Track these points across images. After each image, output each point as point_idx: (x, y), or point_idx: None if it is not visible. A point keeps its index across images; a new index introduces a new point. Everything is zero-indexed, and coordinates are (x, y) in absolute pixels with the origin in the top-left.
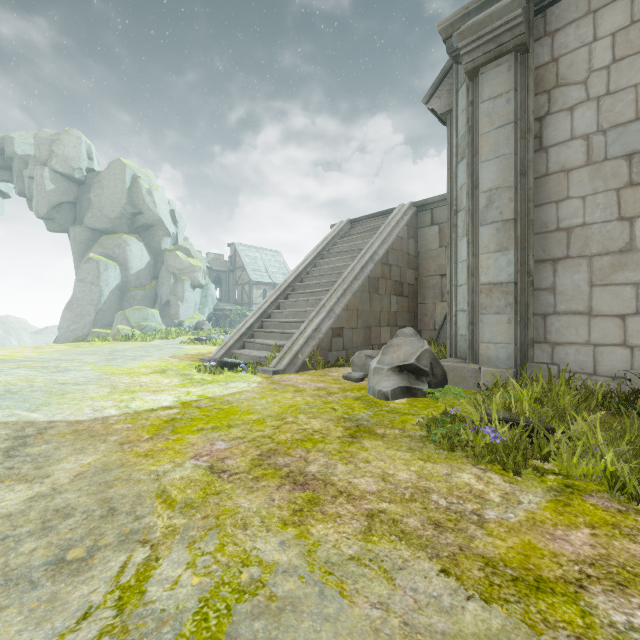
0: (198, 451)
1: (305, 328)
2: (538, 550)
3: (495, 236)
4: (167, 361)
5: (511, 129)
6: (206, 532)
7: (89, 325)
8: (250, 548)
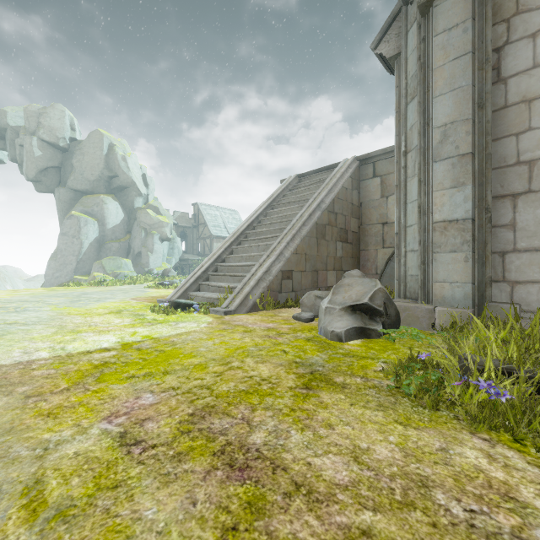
0: (116, 408)
1: (256, 271)
2: None
3: (450, 172)
4: (127, 302)
5: (468, 59)
6: None
7: (71, 273)
8: None
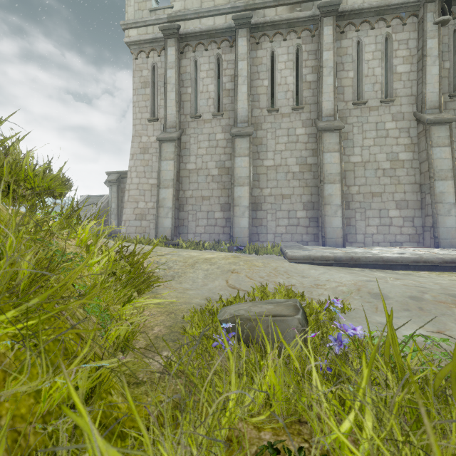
0: None
1: None
2: None
3: (114, 217)
4: None
5: (116, 199)
6: None
7: None
8: None
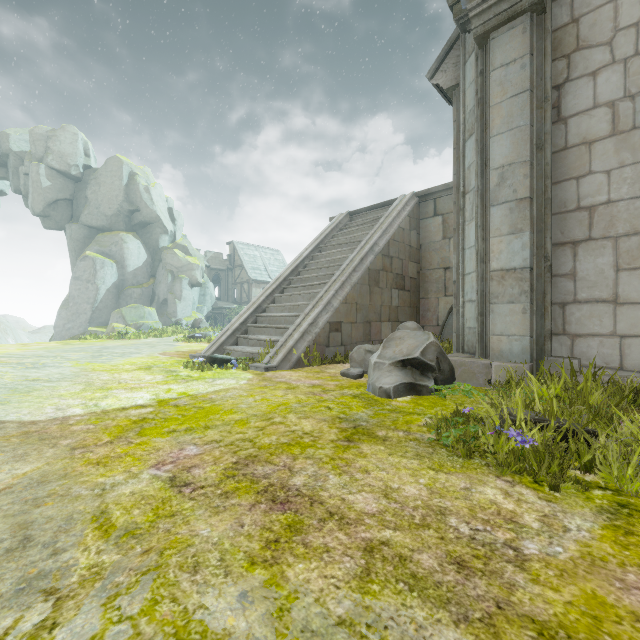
0: (162, 458)
1: (301, 322)
2: (610, 608)
3: (508, 217)
4: (155, 358)
5: (526, 98)
6: (138, 578)
7: (85, 324)
8: (194, 607)
